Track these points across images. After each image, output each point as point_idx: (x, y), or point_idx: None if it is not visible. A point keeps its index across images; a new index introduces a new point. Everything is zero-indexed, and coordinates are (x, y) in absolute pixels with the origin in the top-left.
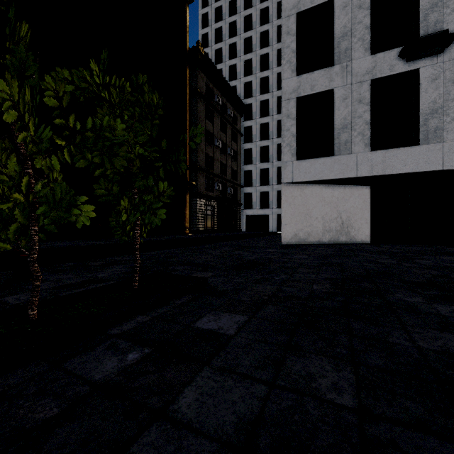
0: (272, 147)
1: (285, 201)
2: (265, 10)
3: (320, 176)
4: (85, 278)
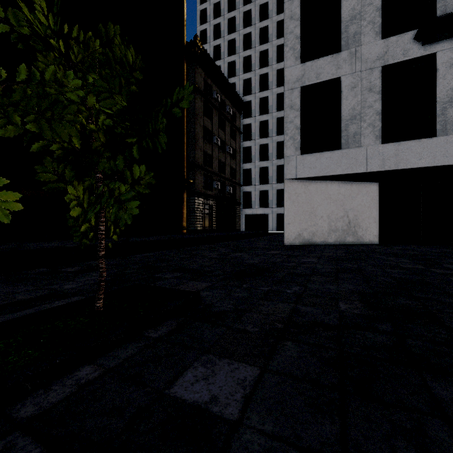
0: (272, 145)
1: (288, 198)
2: (265, 5)
3: (327, 171)
4: (45, 291)
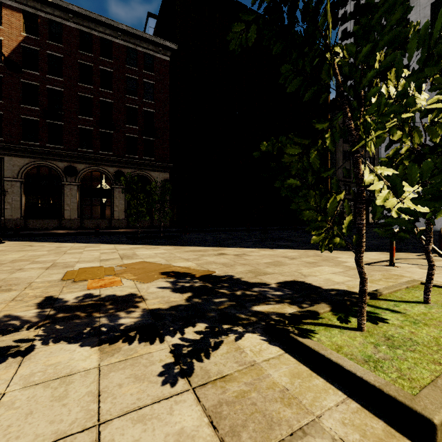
0: None
1: None
2: None
3: None
4: None
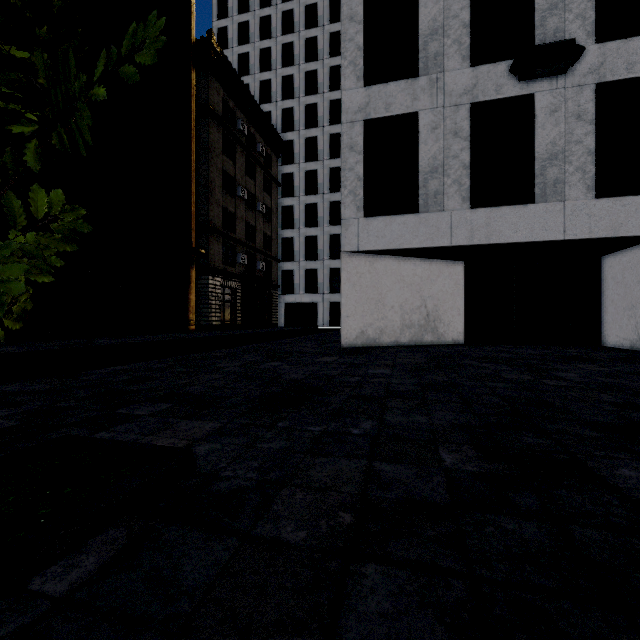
0: (323, 206)
1: (347, 279)
2: (313, 7)
3: (400, 243)
4: None
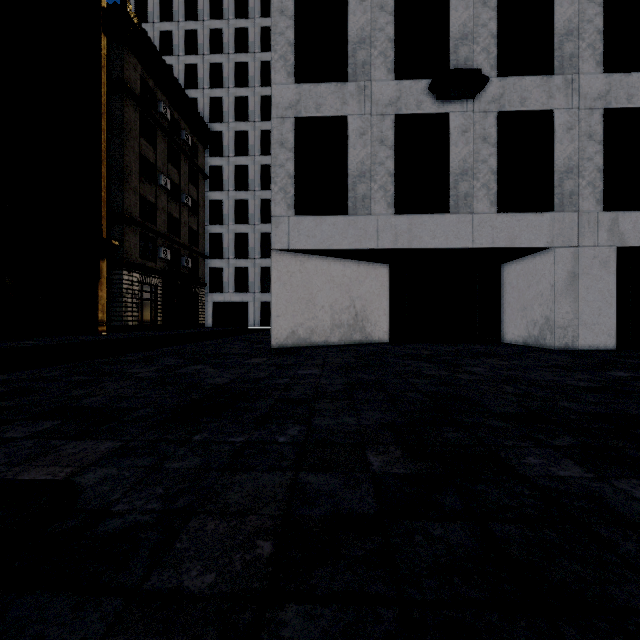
0: (254, 203)
1: (277, 278)
2: None
3: (330, 243)
4: None
